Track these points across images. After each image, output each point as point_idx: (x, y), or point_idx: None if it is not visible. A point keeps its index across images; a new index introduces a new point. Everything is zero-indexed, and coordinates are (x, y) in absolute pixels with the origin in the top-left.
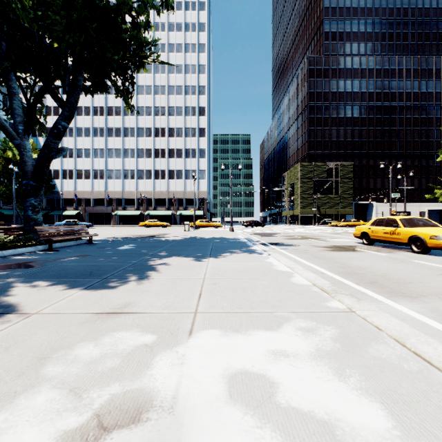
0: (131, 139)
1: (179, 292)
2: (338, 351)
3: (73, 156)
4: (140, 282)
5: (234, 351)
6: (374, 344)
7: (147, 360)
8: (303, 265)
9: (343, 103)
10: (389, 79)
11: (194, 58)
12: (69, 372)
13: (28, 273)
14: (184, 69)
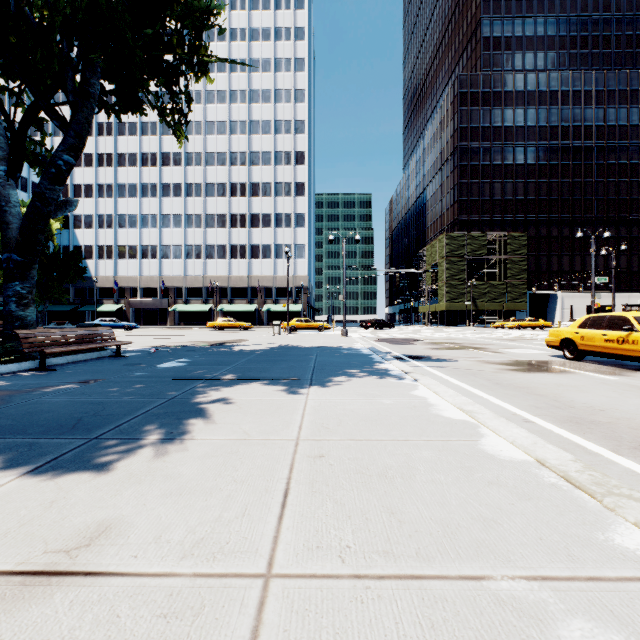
0: (196, 200)
1: (239, 484)
2: None
3: (113, 225)
4: (163, 448)
5: None
6: None
7: None
8: (482, 402)
9: (511, 143)
10: (581, 106)
11: (288, 79)
12: None
13: None
14: (274, 96)
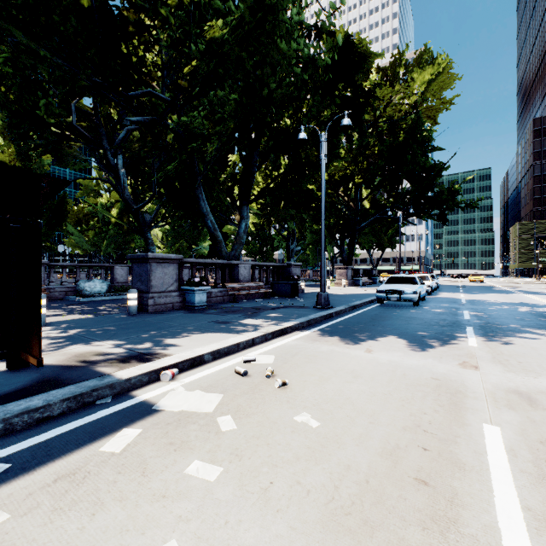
0: None
1: None
2: None
3: None
4: None
5: None
6: None
7: None
8: None
9: None
10: None
11: None
12: None
13: None
14: None
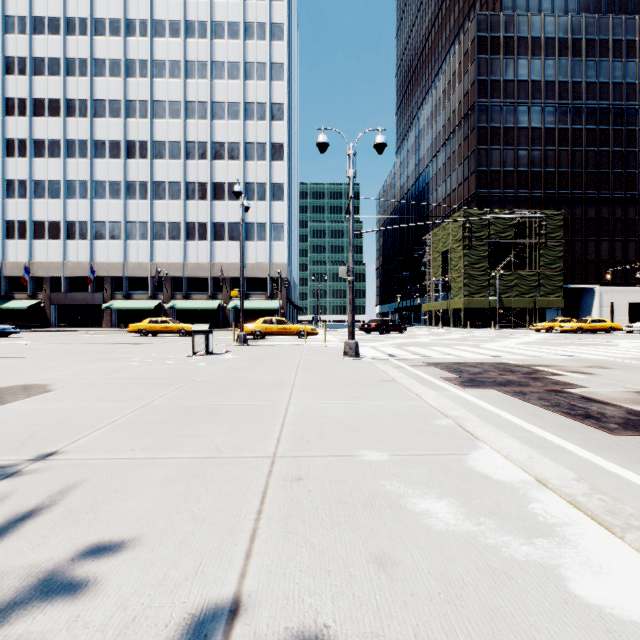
0: (141, 162)
1: None
2: None
3: (27, 194)
4: None
5: None
6: None
7: None
8: None
9: (540, 101)
10: (623, 59)
11: (262, 10)
12: None
13: None
14: (244, 31)
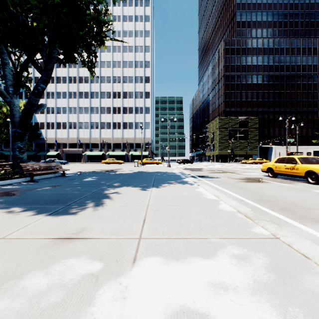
0: (96, 100)
1: (127, 218)
2: (275, 283)
3: (54, 112)
4: (96, 208)
5: (175, 282)
6: (307, 275)
7: (90, 294)
8: (225, 193)
9: (250, 73)
10: (284, 55)
11: (141, 41)
12: (11, 309)
13: (9, 200)
14: (134, 49)
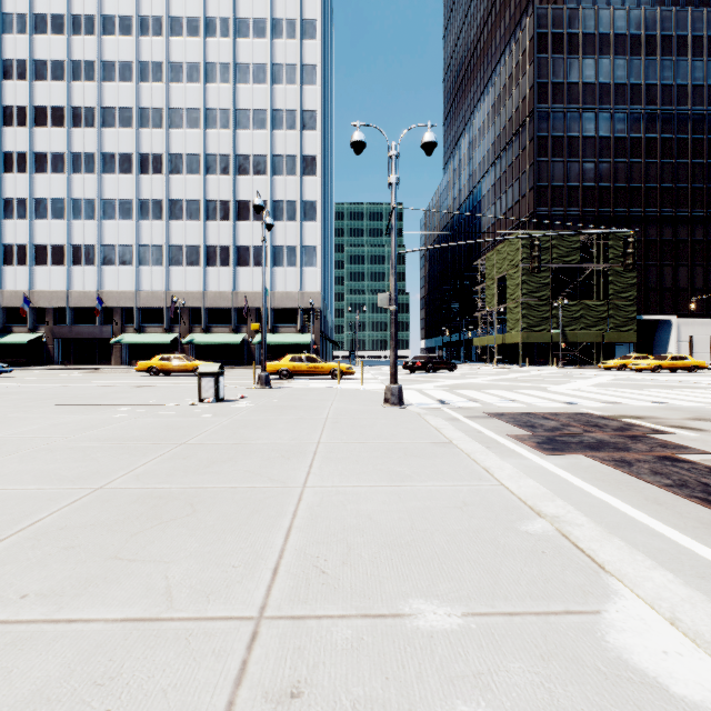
0: (155, 178)
1: None
2: None
3: (27, 215)
4: None
5: None
6: None
7: None
8: None
9: (609, 107)
10: (704, 58)
11: (292, 5)
12: None
13: None
14: (271, 28)
